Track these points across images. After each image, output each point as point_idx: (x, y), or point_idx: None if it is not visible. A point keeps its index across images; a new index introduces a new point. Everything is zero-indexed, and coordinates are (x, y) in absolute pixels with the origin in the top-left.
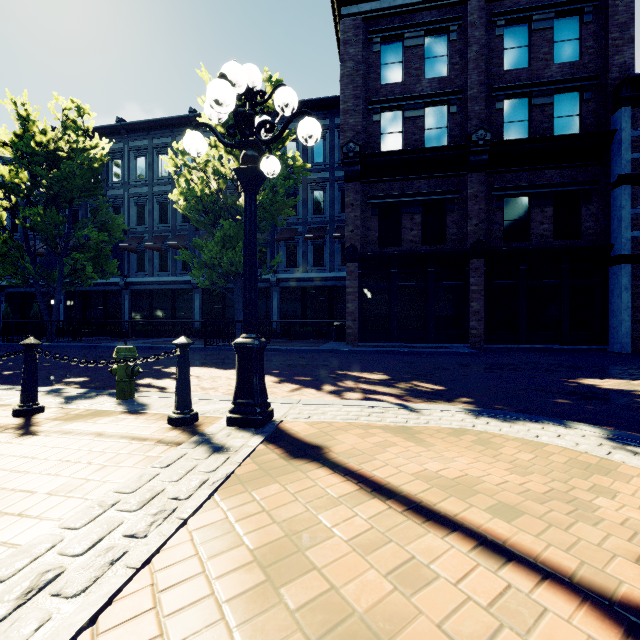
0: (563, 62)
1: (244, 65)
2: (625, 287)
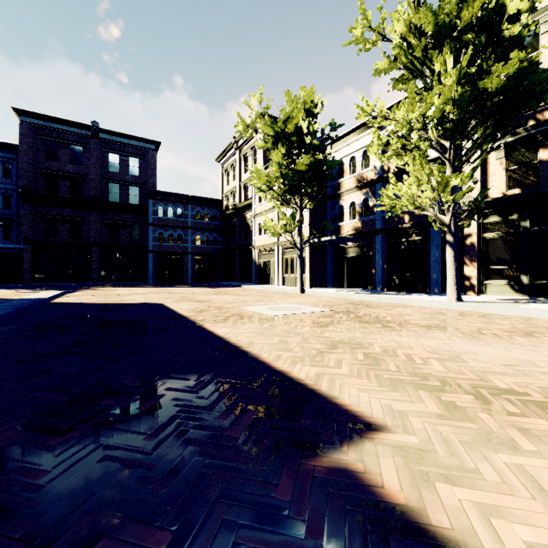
0: (133, 175)
1: None
2: (150, 261)
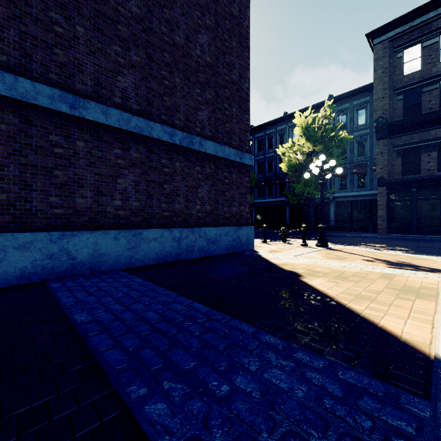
0: None
1: (320, 156)
2: None
